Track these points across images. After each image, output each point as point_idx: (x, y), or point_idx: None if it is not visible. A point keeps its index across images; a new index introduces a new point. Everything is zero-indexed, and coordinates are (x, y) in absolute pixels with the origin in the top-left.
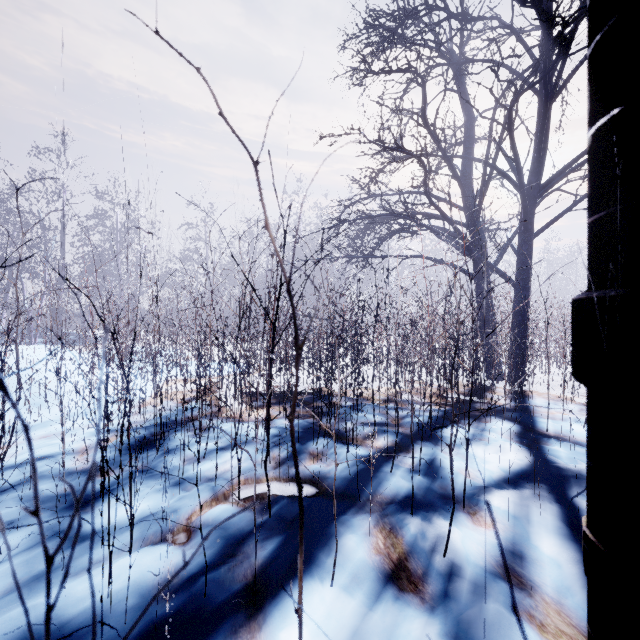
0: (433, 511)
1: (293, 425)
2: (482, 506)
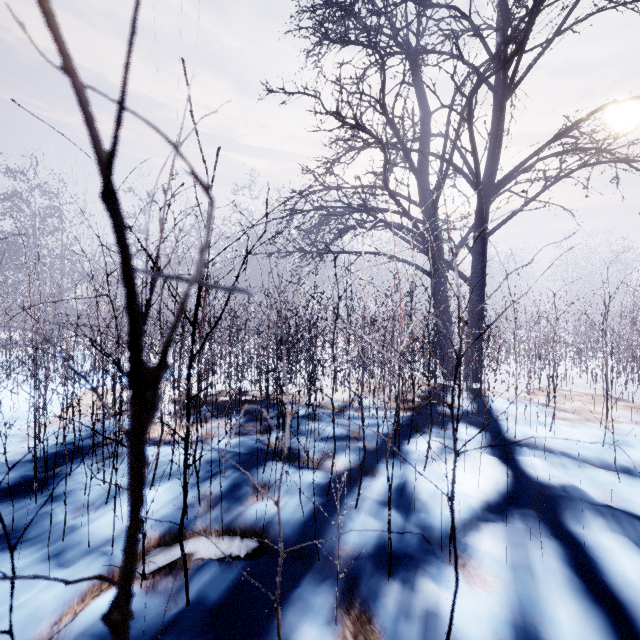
0: (414, 569)
1: None
2: (471, 552)
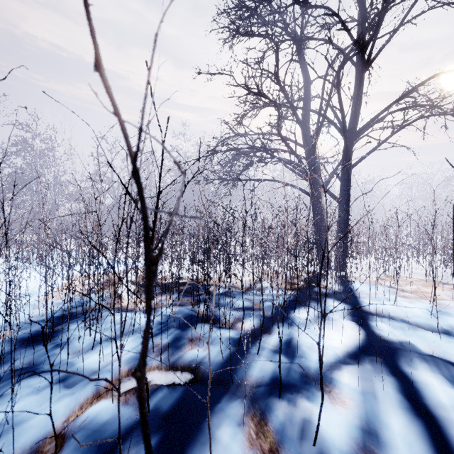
0: (296, 393)
1: (142, 388)
2: (335, 383)
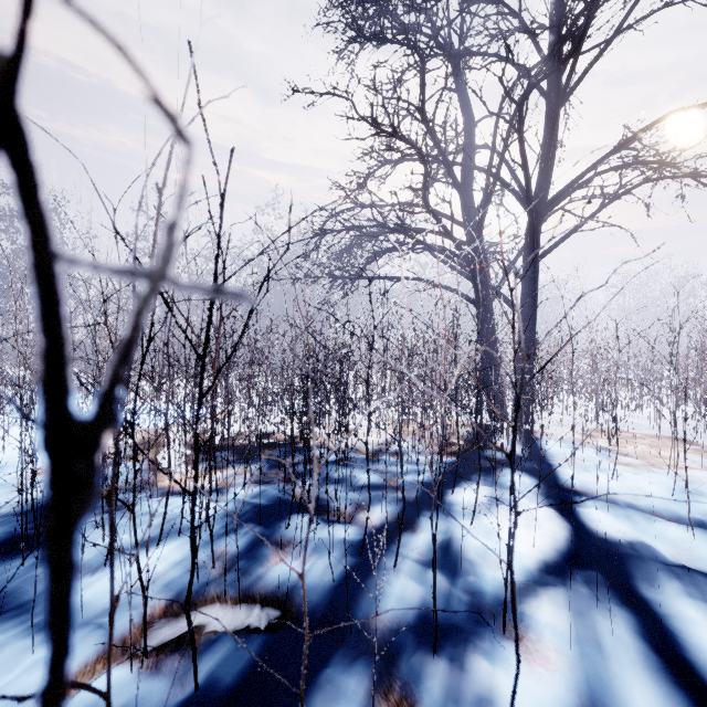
0: (463, 644)
1: None
2: (529, 622)
